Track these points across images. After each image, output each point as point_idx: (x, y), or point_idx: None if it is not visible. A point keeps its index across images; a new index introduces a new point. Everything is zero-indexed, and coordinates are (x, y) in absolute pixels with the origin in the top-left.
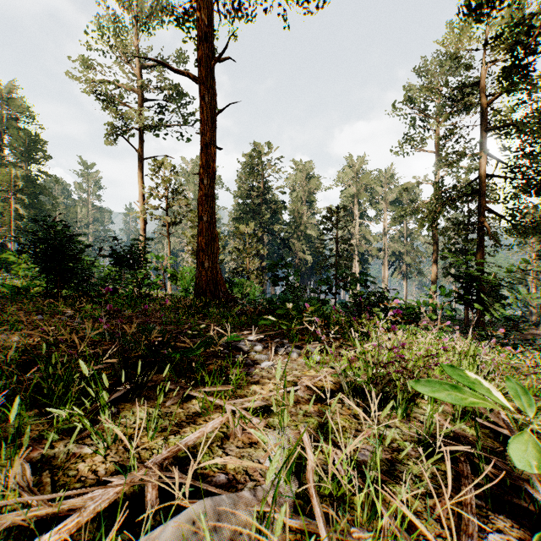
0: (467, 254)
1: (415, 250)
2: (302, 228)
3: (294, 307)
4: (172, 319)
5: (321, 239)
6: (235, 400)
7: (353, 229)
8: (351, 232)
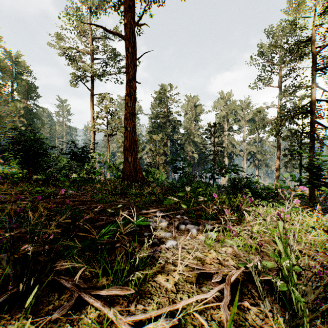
0: (300, 152)
1: (264, 151)
2: (191, 137)
3: (191, 190)
4: (100, 197)
5: (204, 144)
6: (134, 315)
7: (224, 138)
8: (222, 140)
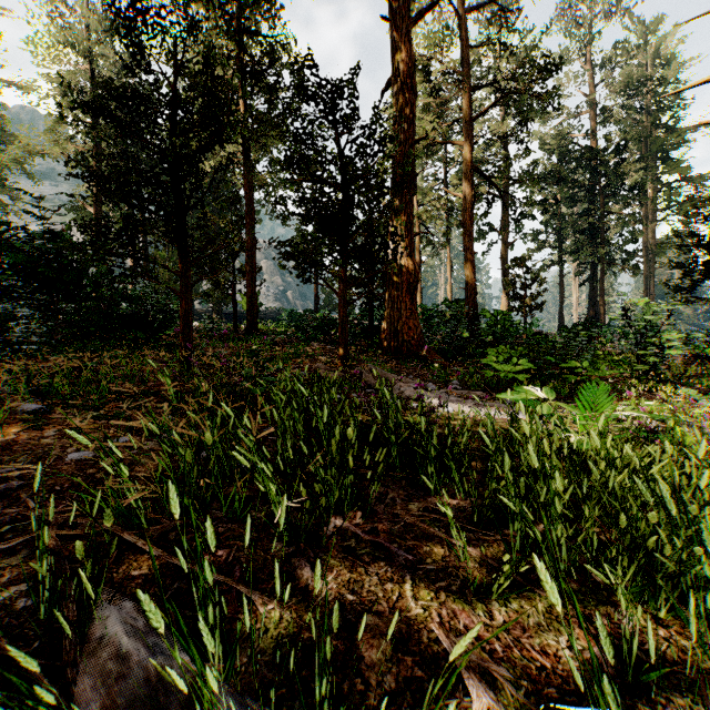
0: None
1: None
2: None
3: None
4: None
5: None
6: None
7: None
8: None
